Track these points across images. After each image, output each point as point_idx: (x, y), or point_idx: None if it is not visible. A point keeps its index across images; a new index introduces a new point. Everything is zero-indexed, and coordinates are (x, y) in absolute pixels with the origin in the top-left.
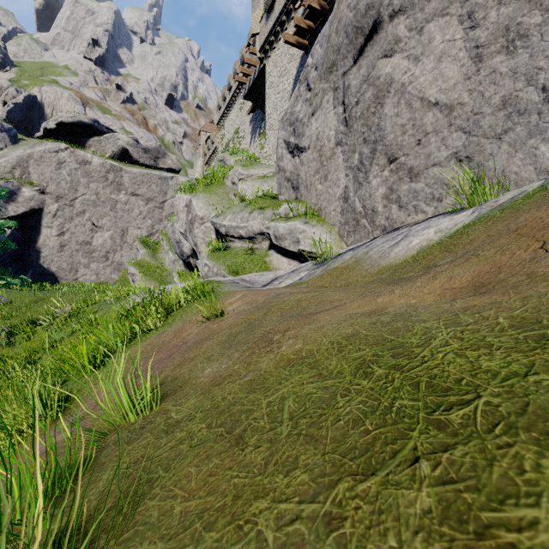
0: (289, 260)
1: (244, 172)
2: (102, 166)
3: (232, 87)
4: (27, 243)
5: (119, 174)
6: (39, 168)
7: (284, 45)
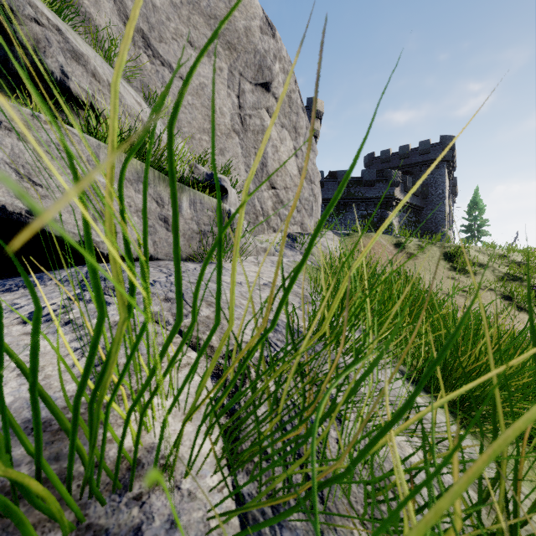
0: None
1: None
2: None
3: None
4: None
5: None
6: None
7: None
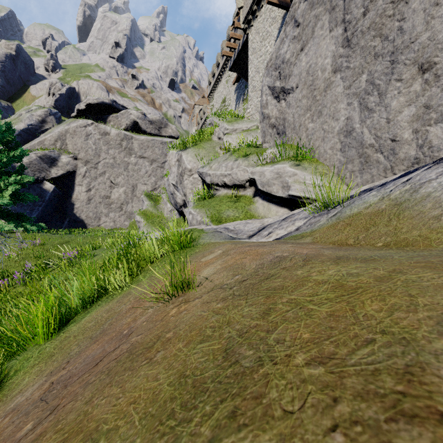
0: (276, 207)
1: (229, 127)
2: (118, 136)
3: (219, 64)
4: (65, 197)
5: (130, 141)
6: (73, 140)
7: (266, 11)
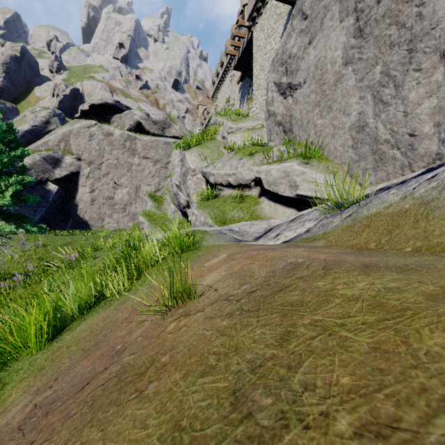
0: (283, 207)
1: (234, 126)
2: (121, 136)
3: (223, 64)
4: (69, 198)
5: (134, 142)
6: (77, 141)
7: (271, 7)
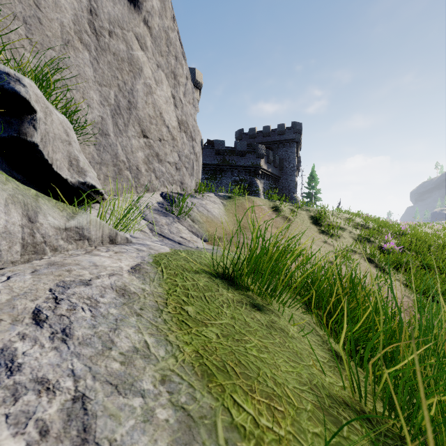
0: None
1: None
2: None
3: None
4: None
5: None
6: None
7: None
